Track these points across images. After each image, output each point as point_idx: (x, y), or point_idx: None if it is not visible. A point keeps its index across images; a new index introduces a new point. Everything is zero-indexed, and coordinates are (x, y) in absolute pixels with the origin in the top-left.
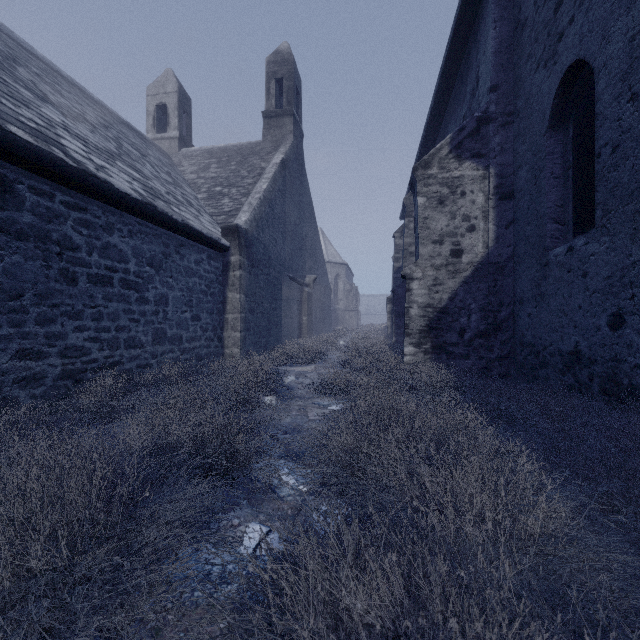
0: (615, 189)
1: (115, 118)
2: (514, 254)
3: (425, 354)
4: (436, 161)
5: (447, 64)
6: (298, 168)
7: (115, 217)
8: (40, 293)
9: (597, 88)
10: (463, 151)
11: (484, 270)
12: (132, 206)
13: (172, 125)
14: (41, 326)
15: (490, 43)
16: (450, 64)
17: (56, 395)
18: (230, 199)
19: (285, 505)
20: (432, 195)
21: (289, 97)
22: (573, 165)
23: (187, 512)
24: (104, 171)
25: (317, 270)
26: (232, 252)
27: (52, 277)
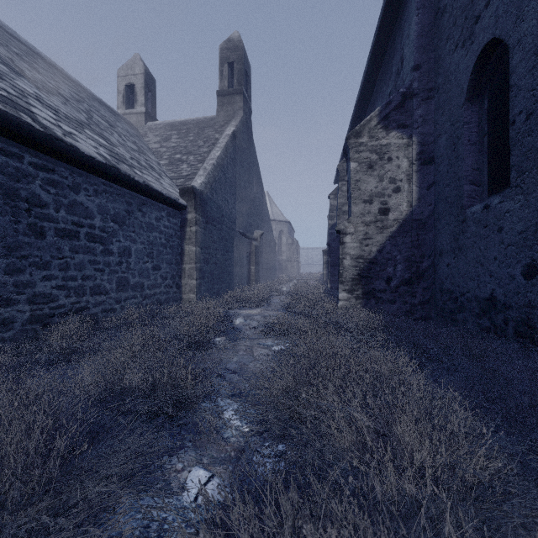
0: (529, 152)
1: (88, 95)
2: (434, 212)
3: (357, 299)
4: (366, 131)
5: (375, 48)
6: (247, 139)
7: (81, 178)
8: (9, 245)
9: (512, 62)
10: (390, 122)
11: (408, 226)
12: (97, 168)
13: (139, 102)
14: (10, 275)
15: (413, 28)
16: (378, 48)
17: (25, 338)
18: (188, 165)
19: (228, 447)
20: (363, 160)
21: (239, 78)
22: (488, 133)
23: (124, 466)
24: (71, 137)
25: (263, 227)
26: (189, 210)
27: (21, 231)
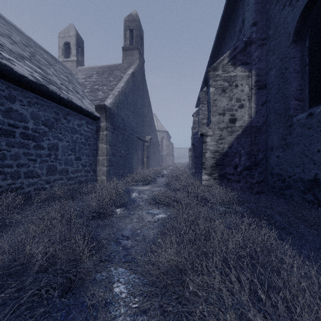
0: None
1: (37, 46)
2: (266, 121)
3: (214, 180)
4: (221, 66)
5: (224, 16)
6: (141, 78)
7: (16, 92)
8: None
9: None
10: (236, 61)
11: (249, 130)
12: (29, 85)
13: (72, 54)
14: None
15: None
16: (226, 16)
17: None
18: (102, 92)
19: None
20: (218, 86)
21: (136, 39)
22: (309, 63)
23: None
24: (9, 61)
25: (152, 134)
26: (101, 120)
27: None
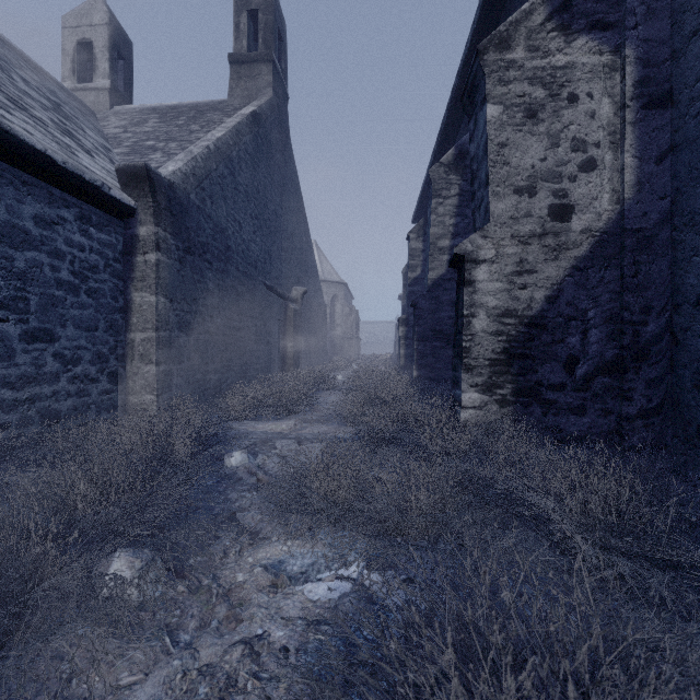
0: None
1: None
2: (674, 212)
3: (501, 406)
4: (522, 35)
5: None
6: (280, 138)
7: None
8: None
9: None
10: (573, 16)
11: (613, 244)
12: None
13: (100, 71)
14: None
15: None
16: None
17: None
18: (164, 154)
19: None
20: (514, 101)
21: (267, 37)
22: None
23: None
24: None
25: (308, 283)
26: (141, 218)
27: None
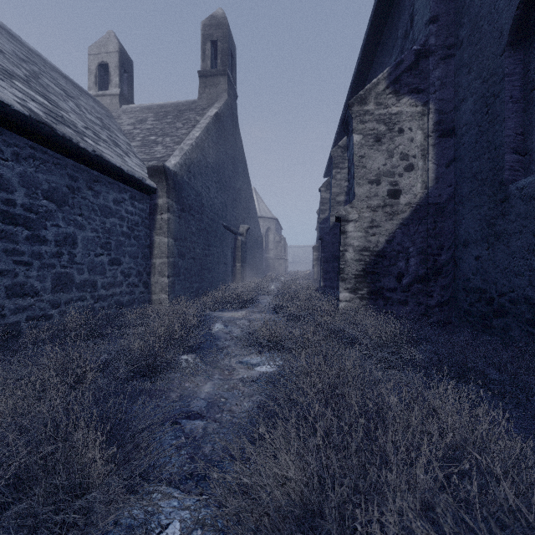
0: None
1: (48, 65)
2: (455, 194)
3: (361, 300)
4: (373, 96)
5: (377, 12)
6: (232, 125)
7: None
8: None
9: None
10: (401, 86)
11: (423, 211)
12: (14, 121)
13: (113, 83)
14: None
15: None
16: (380, 12)
17: None
18: (163, 146)
19: None
20: (368, 132)
21: (223, 58)
22: None
23: None
24: None
25: (250, 221)
26: (159, 194)
27: None
